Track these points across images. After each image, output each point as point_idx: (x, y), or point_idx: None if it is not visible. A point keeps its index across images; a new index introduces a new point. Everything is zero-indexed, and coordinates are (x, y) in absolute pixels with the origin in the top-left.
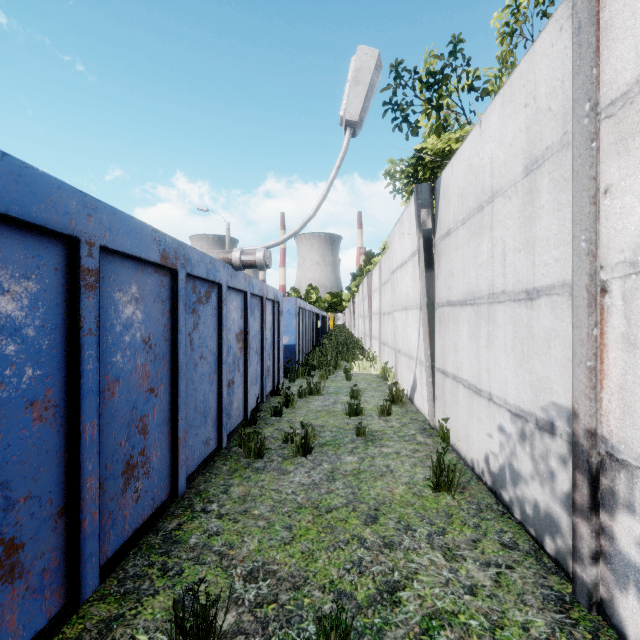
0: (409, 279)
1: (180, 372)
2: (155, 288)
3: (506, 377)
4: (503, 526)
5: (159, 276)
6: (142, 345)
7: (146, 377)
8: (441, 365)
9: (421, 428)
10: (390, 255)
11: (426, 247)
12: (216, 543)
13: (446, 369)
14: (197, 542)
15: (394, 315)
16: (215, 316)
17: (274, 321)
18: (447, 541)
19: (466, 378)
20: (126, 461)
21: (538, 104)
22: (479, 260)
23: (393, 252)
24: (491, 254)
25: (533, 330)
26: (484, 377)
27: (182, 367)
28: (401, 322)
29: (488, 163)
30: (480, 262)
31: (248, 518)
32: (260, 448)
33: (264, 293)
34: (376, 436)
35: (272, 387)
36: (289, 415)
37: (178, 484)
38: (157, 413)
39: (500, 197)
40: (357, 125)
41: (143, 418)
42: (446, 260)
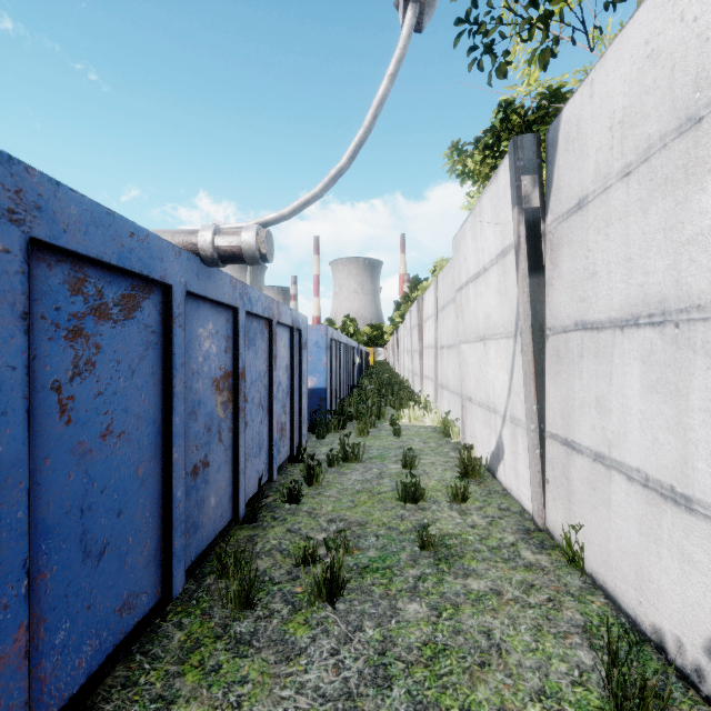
0: (492, 294)
1: None
2: None
3: None
4: None
5: None
6: None
7: None
8: (561, 430)
9: (522, 529)
10: (455, 265)
11: (530, 237)
12: None
13: (574, 439)
14: None
15: (461, 348)
16: (155, 347)
17: (292, 357)
18: None
19: (636, 465)
20: None
21: None
22: (685, 232)
23: (461, 260)
24: None
25: None
26: (705, 475)
27: (7, 474)
28: (474, 358)
29: None
30: (689, 235)
31: None
32: (249, 590)
33: (274, 314)
34: (452, 548)
35: (289, 452)
36: (311, 500)
37: None
38: None
39: None
40: None
41: None
42: (574, 252)
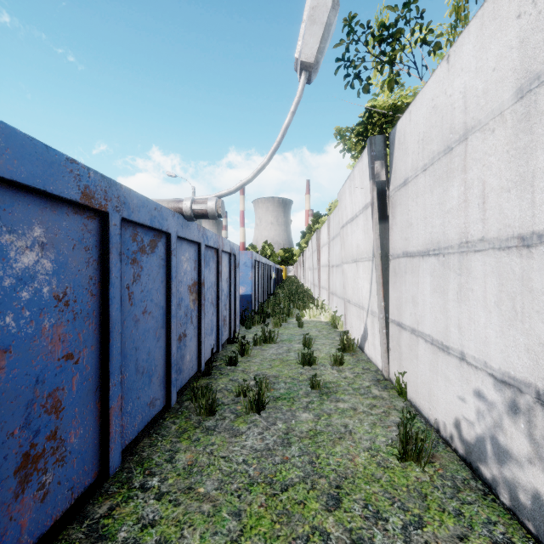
0: (360, 232)
1: (112, 331)
2: (75, 232)
3: (487, 336)
4: (490, 514)
5: (81, 218)
6: (52, 302)
7: (60, 341)
8: (396, 317)
9: (375, 379)
10: (340, 211)
11: (380, 199)
12: (149, 539)
13: (402, 321)
14: (126, 538)
15: (343, 267)
16: (163, 267)
17: (230, 273)
18: (428, 538)
19: (428, 333)
20: (23, 453)
21: (541, 7)
22: (446, 206)
23: (343, 208)
24: (464, 198)
25: (532, 283)
26: (453, 334)
27: (115, 325)
28: (351, 274)
29: (459, 98)
30: (448, 208)
31: (191, 499)
32: (212, 405)
33: (220, 245)
34: (330, 388)
35: (228, 335)
36: (244, 364)
37: (109, 462)
38: (78, 383)
39: (477, 132)
40: (313, 68)
41: (54, 393)
42: (402, 210)
